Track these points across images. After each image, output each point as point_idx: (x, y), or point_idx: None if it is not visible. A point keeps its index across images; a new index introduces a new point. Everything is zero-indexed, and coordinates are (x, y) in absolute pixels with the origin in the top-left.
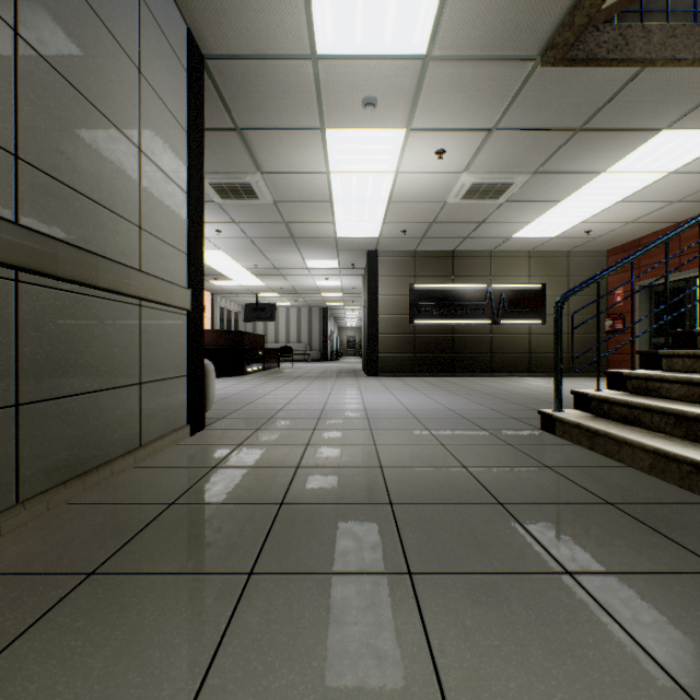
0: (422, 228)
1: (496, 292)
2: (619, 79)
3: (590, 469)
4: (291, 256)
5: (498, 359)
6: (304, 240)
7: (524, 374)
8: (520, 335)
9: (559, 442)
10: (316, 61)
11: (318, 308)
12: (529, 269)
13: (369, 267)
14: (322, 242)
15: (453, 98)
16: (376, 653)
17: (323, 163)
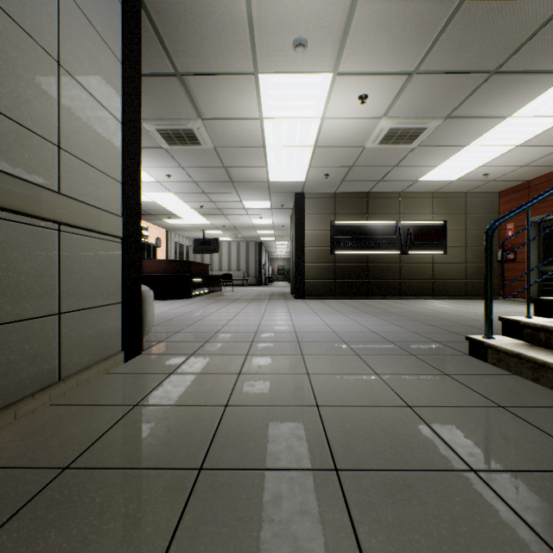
0: (342, 171)
1: (404, 227)
2: (542, 15)
3: (551, 411)
4: (231, 198)
5: (405, 284)
6: (241, 183)
7: (428, 297)
8: (424, 264)
9: (496, 371)
10: None
11: (254, 243)
12: (433, 208)
13: (296, 206)
14: (256, 185)
15: (379, 39)
16: None
17: (256, 109)
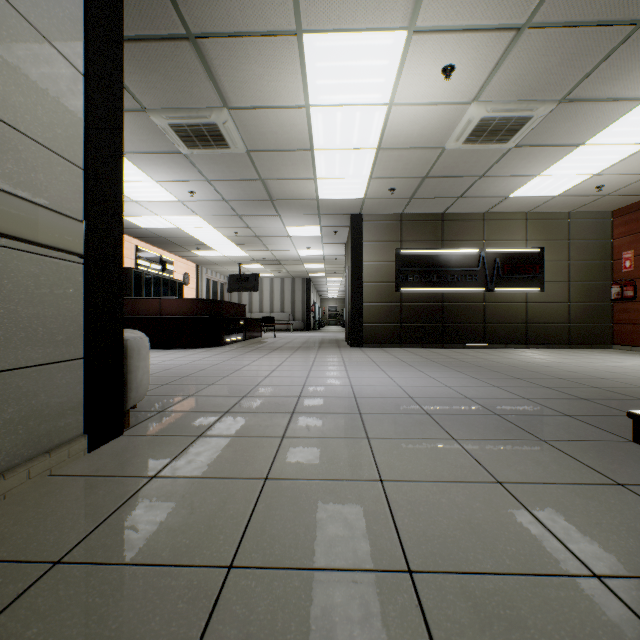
0: (412, 184)
1: (489, 257)
2: None
3: None
4: (271, 222)
5: (491, 329)
6: (284, 202)
7: (520, 346)
8: (515, 303)
9: None
10: None
11: (301, 280)
12: (526, 232)
13: (352, 232)
14: (302, 204)
15: None
16: None
17: (301, 92)
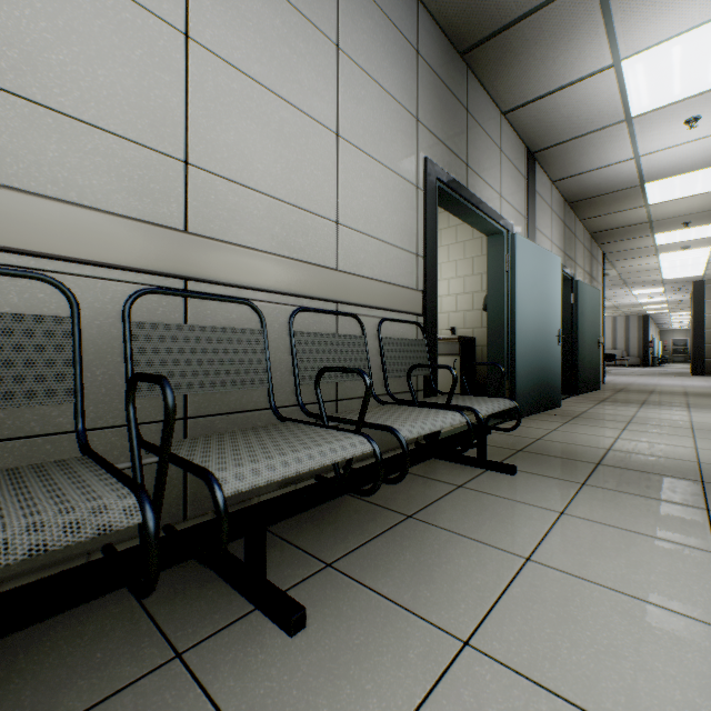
0: None
1: None
2: None
3: None
4: (619, 290)
5: None
6: (634, 283)
7: None
8: None
9: None
10: (655, 246)
11: (636, 317)
12: None
13: (693, 293)
14: (648, 282)
15: None
16: (676, 396)
17: (655, 261)
